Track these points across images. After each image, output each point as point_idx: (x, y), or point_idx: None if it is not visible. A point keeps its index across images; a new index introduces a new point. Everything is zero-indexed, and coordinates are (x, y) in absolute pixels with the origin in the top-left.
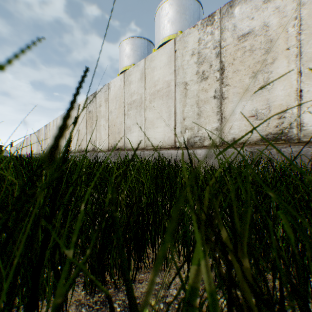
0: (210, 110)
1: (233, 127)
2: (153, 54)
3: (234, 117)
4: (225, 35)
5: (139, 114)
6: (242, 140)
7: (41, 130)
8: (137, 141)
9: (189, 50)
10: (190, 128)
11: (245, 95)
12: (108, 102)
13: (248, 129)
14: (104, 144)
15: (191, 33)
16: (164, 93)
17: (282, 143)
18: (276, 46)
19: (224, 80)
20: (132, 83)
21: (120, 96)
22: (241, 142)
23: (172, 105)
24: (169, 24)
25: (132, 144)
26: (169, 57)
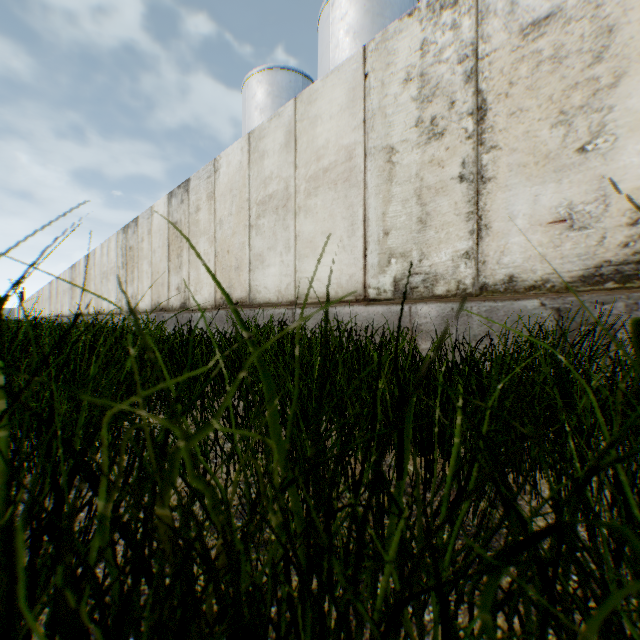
0: (450, 210)
1: (509, 249)
2: (315, 86)
3: (512, 224)
4: (488, 27)
5: (282, 226)
6: (532, 281)
7: (78, 266)
8: (278, 285)
9: (398, 70)
10: (401, 254)
11: (541, 170)
12: (216, 201)
13: (549, 254)
14: (206, 294)
15: (404, 30)
16: (340, 175)
17: (639, 286)
18: (623, 41)
19: (484, 135)
20: (268, 155)
21: (241, 186)
22: (530, 285)
23: (358, 202)
24: (348, 38)
25: (268, 293)
26: (352, 90)
